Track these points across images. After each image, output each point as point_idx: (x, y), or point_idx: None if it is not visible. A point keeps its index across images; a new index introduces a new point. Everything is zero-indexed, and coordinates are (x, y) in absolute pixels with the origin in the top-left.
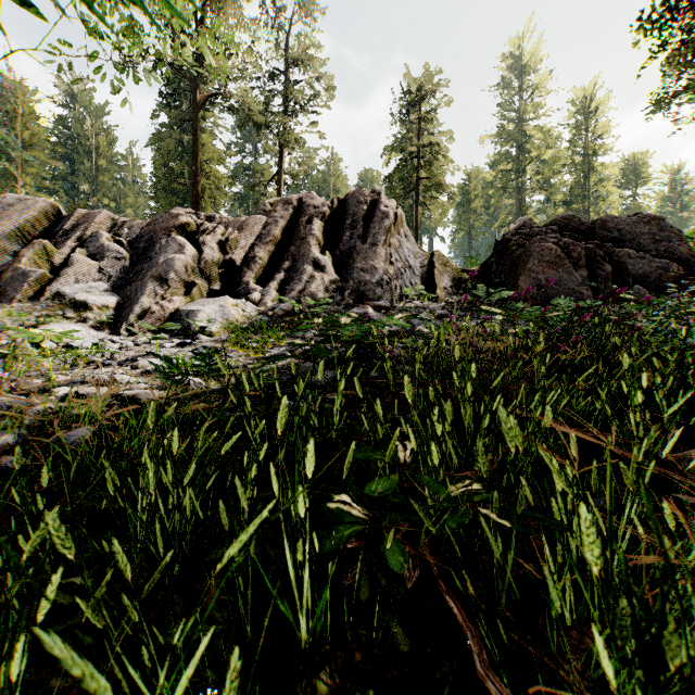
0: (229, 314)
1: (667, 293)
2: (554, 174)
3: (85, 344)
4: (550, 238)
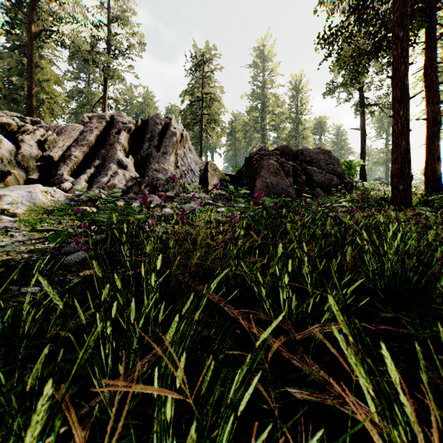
0: (37, 198)
1: (332, 193)
2: (281, 122)
3: None
4: (274, 158)
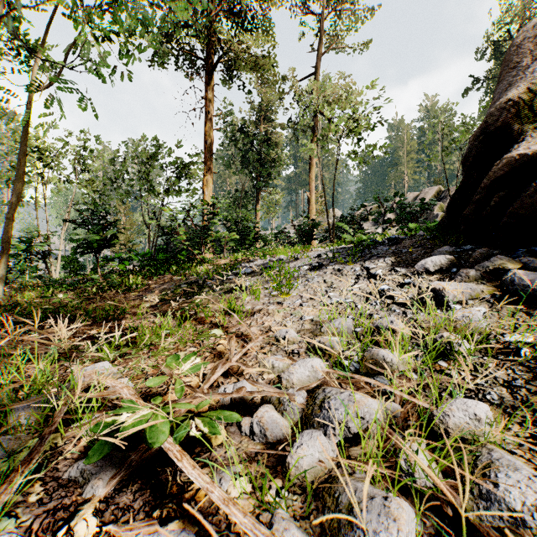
0: None
1: None
2: None
3: None
4: None
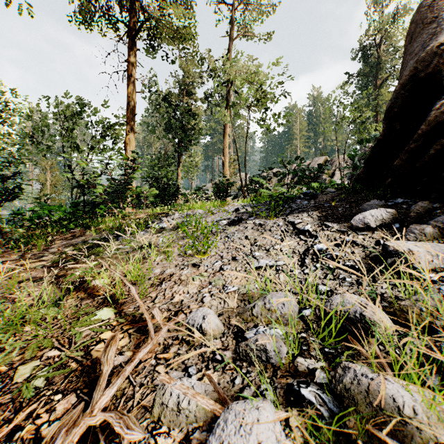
0: None
1: None
2: None
3: None
4: None
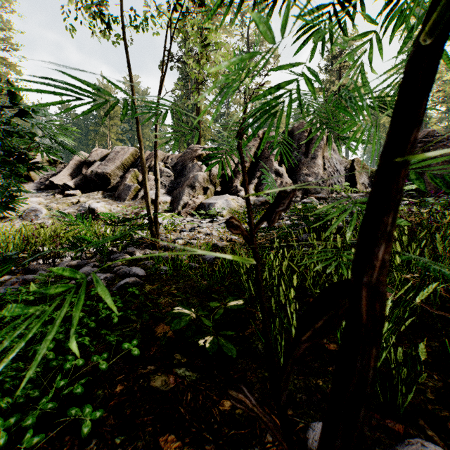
0: (230, 204)
1: None
2: None
3: (164, 221)
4: (449, 143)
